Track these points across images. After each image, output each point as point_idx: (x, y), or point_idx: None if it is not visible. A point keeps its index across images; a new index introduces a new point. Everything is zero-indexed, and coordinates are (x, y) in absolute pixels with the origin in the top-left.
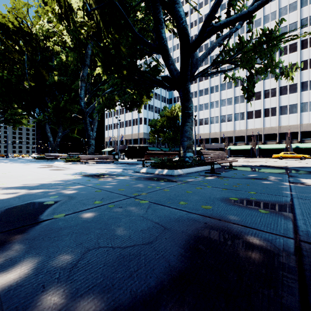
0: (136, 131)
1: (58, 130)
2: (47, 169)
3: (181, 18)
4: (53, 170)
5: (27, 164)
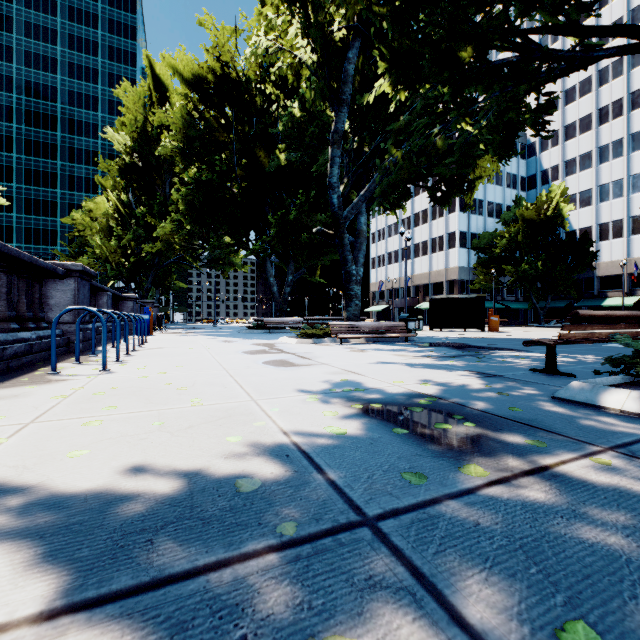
0: (439, 266)
1: (287, 270)
2: (259, 359)
3: None
4: (270, 367)
5: (233, 339)
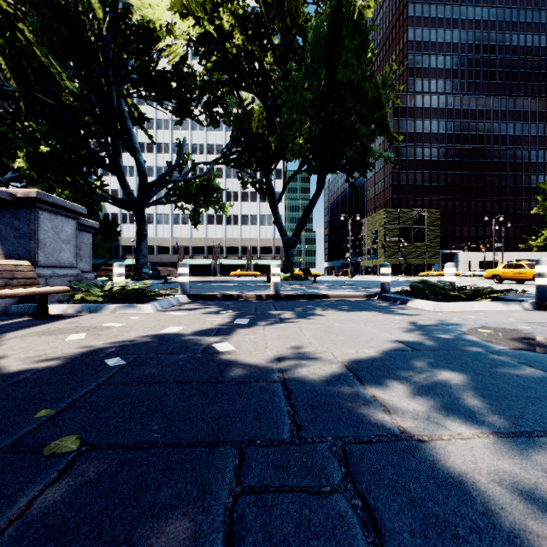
0: None
1: None
2: None
3: (141, 164)
4: None
5: None
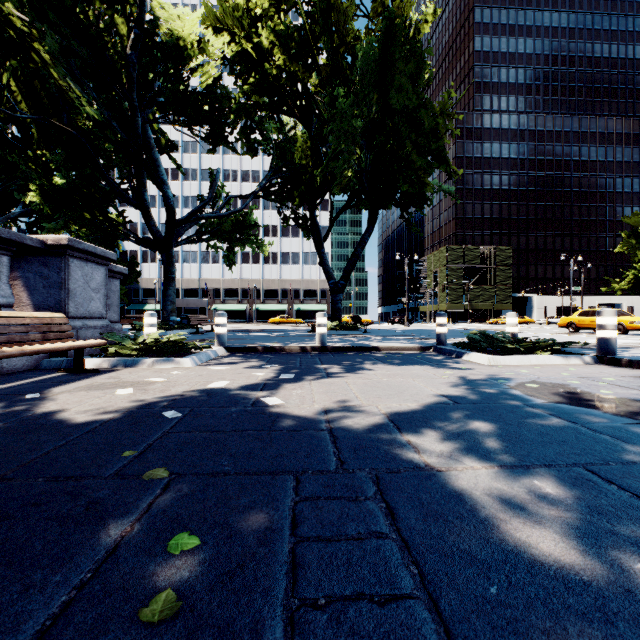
0: None
1: None
2: None
3: (170, 199)
4: None
5: None
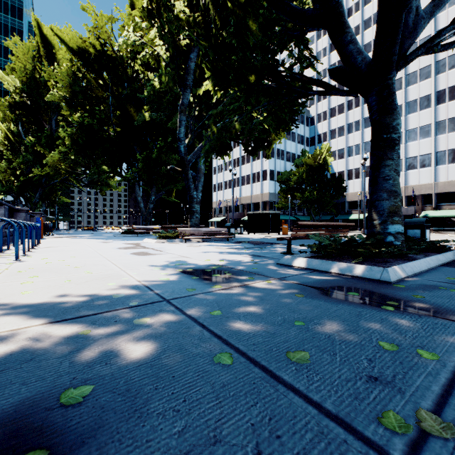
0: (257, 192)
1: (150, 192)
2: (128, 252)
3: None
4: (135, 255)
5: (110, 240)
